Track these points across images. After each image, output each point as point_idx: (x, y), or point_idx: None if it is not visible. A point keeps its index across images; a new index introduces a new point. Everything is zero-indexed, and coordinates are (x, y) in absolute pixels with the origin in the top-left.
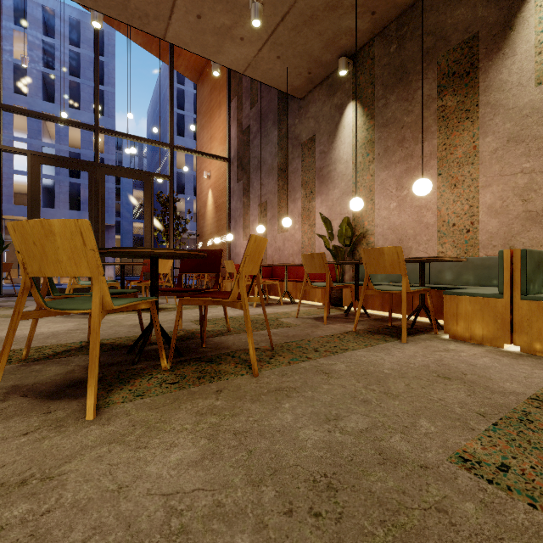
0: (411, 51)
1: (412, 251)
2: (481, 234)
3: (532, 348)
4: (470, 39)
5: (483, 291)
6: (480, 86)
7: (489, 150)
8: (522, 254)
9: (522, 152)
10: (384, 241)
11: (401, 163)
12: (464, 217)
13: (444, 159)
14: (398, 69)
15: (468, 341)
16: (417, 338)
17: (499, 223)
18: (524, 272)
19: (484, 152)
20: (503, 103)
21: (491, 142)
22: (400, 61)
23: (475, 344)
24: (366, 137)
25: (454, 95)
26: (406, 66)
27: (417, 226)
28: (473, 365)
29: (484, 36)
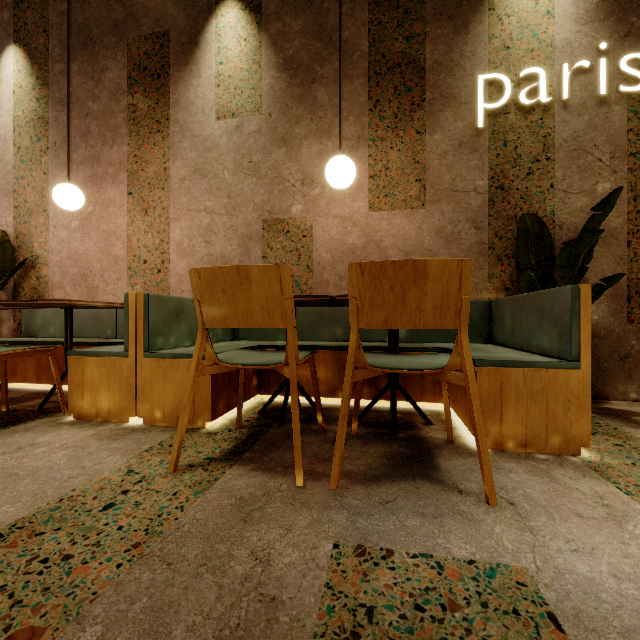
0: (97, 12)
1: (99, 293)
2: (171, 276)
3: (154, 417)
4: (161, 35)
5: (121, 348)
6: (171, 97)
7: (178, 177)
8: (145, 299)
9: (206, 188)
10: (63, 275)
11: (86, 165)
12: (156, 253)
13: (135, 174)
14: (81, 29)
15: (95, 420)
16: (9, 430)
17: (187, 265)
18: (147, 323)
19: (174, 178)
20: (191, 127)
21: (180, 168)
22: (85, 19)
23: (97, 424)
24: (37, 111)
25: (146, 96)
26: (92, 30)
27: (104, 259)
28: (14, 474)
29: (174, 38)
